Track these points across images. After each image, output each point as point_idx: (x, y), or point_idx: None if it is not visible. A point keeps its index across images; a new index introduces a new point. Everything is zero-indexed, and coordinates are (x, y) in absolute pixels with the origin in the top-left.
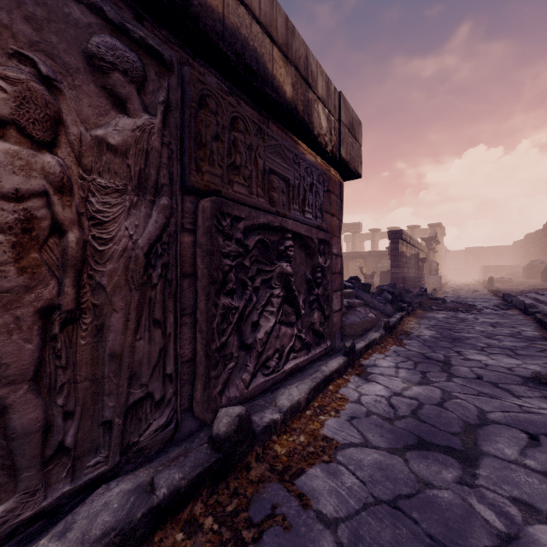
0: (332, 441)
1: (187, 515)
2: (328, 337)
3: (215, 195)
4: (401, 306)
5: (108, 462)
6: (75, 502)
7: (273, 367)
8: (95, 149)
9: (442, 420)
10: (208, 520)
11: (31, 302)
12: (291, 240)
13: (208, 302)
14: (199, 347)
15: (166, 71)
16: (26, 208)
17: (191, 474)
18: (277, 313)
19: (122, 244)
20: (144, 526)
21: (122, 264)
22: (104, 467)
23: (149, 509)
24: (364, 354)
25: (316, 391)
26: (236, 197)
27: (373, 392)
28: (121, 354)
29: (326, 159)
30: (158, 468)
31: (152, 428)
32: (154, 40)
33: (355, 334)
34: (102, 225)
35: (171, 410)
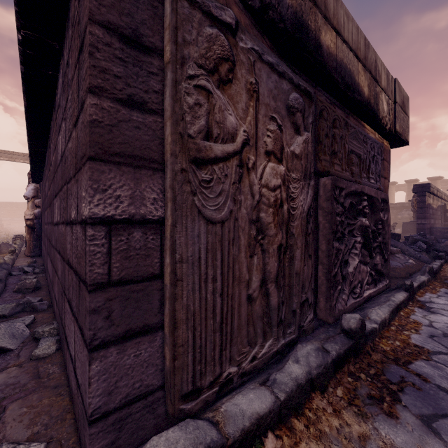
0: (423, 348)
1: (347, 370)
2: (386, 276)
3: (326, 174)
4: (438, 254)
5: (295, 333)
6: (287, 350)
7: (358, 293)
8: (291, 158)
9: None
10: (361, 375)
11: (276, 242)
12: (366, 201)
13: (328, 245)
14: (320, 274)
15: (311, 102)
16: (276, 194)
17: (343, 348)
18: (358, 254)
19: (299, 210)
20: (331, 368)
21: (300, 221)
22: (293, 336)
23: (332, 360)
24: (417, 292)
25: (392, 314)
26: (336, 174)
27: (441, 321)
28: (299, 273)
29: (382, 134)
30: (321, 342)
31: (308, 319)
32: (306, 86)
33: (400, 276)
34: (293, 200)
35: (312, 311)
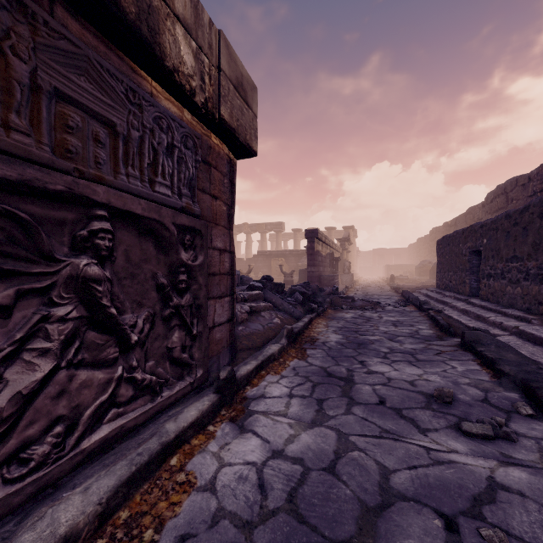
0: None
1: None
2: (200, 363)
3: None
4: (311, 307)
5: None
6: None
7: (39, 458)
8: None
9: (330, 510)
10: None
11: None
12: (105, 221)
13: None
14: None
15: None
16: None
17: None
18: (62, 349)
19: None
20: None
21: None
22: None
23: None
24: (254, 378)
25: (137, 480)
26: None
27: (241, 457)
28: None
29: (200, 118)
30: None
31: None
32: None
33: (254, 346)
34: None
35: None
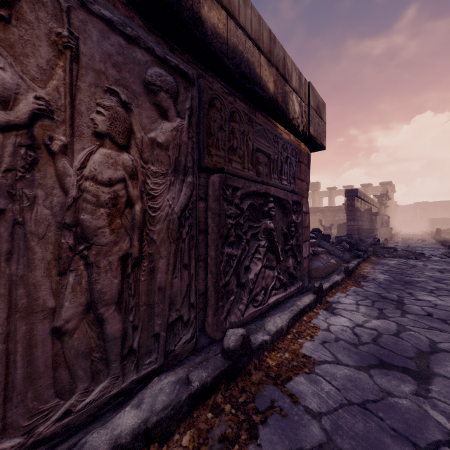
0: (310, 358)
1: (212, 402)
2: (300, 278)
3: (220, 171)
4: (357, 254)
5: (157, 362)
6: (139, 387)
7: (260, 301)
8: (150, 146)
9: (398, 347)
10: (227, 406)
11: (117, 252)
12: (272, 203)
13: (217, 251)
14: (210, 284)
15: (190, 85)
16: (114, 190)
17: (212, 374)
18: (263, 259)
19: (165, 211)
20: (186, 406)
21: (165, 225)
22: (155, 365)
23: (189, 395)
24: (329, 293)
25: (294, 320)
26: (234, 172)
27: (339, 323)
28: (165, 287)
29: (297, 136)
30: (189, 369)
31: (182, 341)
32: (182, 64)
33: (320, 276)
34: (154, 198)
35: (193, 329)
